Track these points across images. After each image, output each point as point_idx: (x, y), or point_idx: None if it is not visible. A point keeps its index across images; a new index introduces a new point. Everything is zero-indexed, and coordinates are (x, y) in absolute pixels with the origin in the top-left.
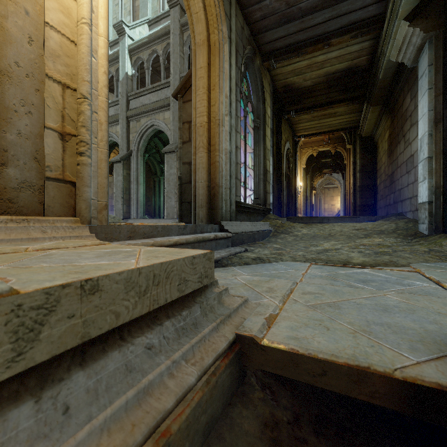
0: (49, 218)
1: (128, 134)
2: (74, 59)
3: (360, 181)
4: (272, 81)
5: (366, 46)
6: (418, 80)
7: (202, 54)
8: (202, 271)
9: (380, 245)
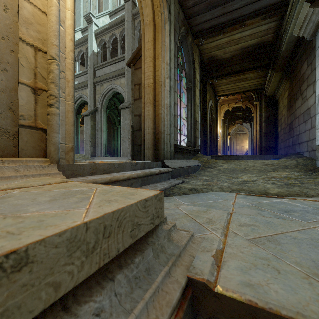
0: (22, 159)
1: (94, 95)
2: (45, 27)
3: (265, 129)
4: (200, 54)
5: (272, 26)
6: (313, 51)
7: (149, 31)
8: (154, 212)
9: (288, 178)
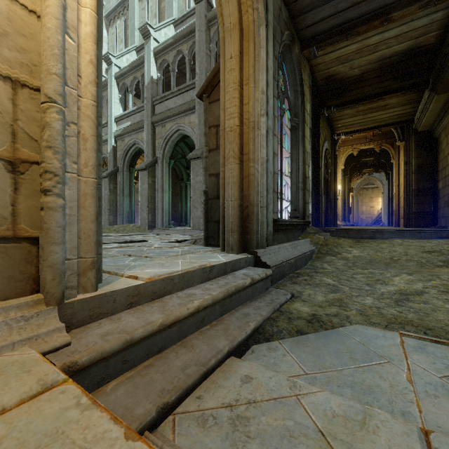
0: None
1: (153, 140)
2: (35, 39)
3: (415, 184)
4: (312, 72)
5: (438, 18)
6: None
7: (233, 40)
8: None
9: None
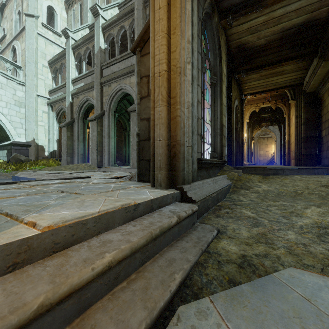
0: None
1: (101, 97)
2: None
3: (304, 133)
4: (227, 41)
5: None
6: None
7: None
8: None
9: None
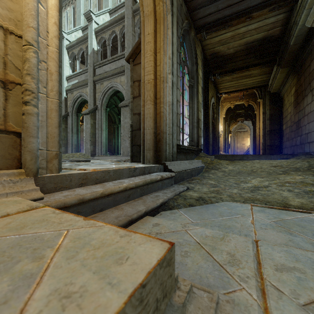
0: None
1: (94, 93)
2: (19, 4)
3: (269, 127)
4: (203, 50)
5: (280, 18)
6: None
7: (150, 22)
8: (159, 293)
9: (304, 183)
